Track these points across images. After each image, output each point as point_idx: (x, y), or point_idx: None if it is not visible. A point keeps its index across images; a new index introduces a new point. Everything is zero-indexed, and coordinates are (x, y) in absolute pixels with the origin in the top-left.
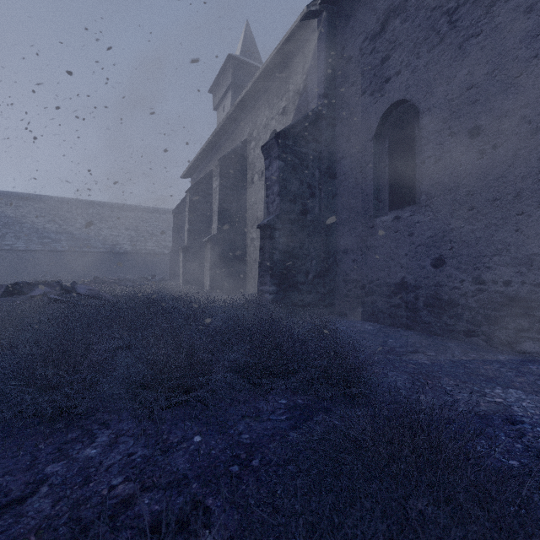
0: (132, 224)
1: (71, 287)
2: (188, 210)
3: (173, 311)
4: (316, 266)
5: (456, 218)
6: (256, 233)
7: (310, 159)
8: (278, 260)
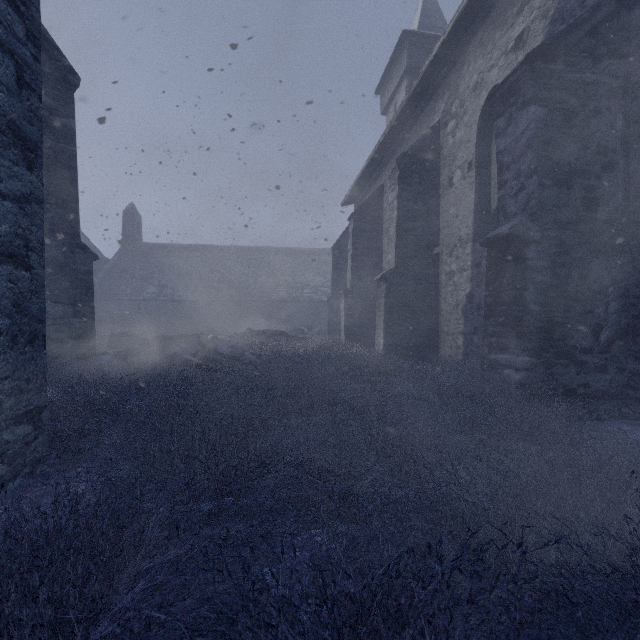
0: (289, 268)
1: (211, 343)
2: (351, 242)
3: (337, 396)
4: (618, 314)
5: None
6: (457, 263)
7: (602, 93)
8: (532, 303)
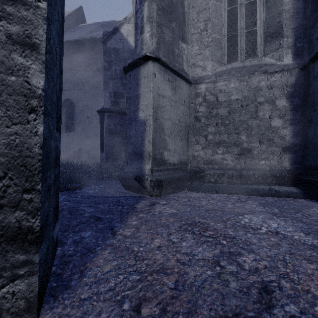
0: None
1: None
2: None
3: None
4: None
5: (84, 138)
6: None
7: None
8: None
